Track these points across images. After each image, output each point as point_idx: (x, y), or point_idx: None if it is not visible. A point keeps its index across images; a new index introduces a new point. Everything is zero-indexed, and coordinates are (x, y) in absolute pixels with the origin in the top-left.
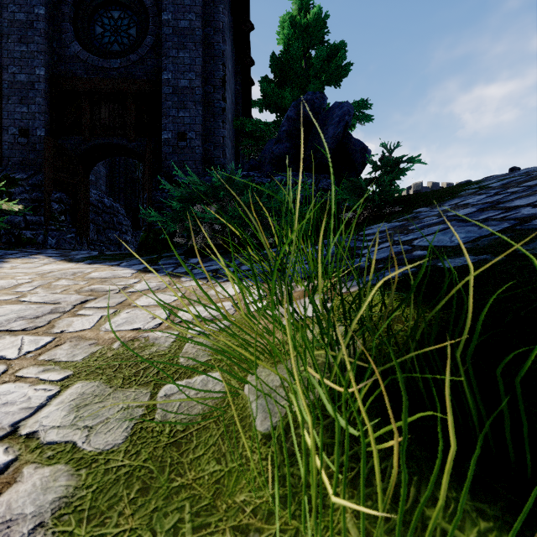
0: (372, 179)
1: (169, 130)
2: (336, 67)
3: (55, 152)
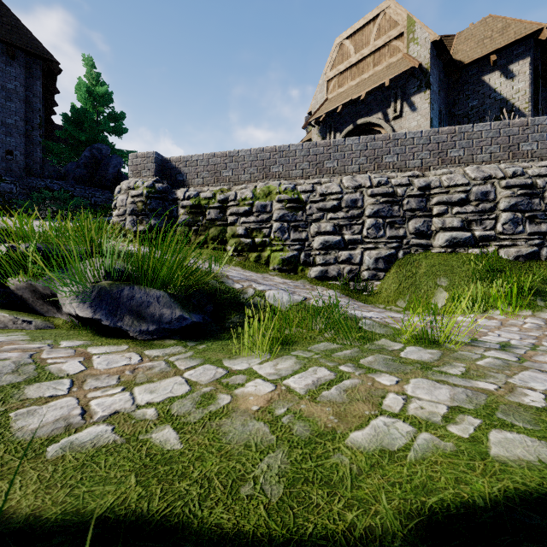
0: None
1: None
2: (119, 127)
3: None
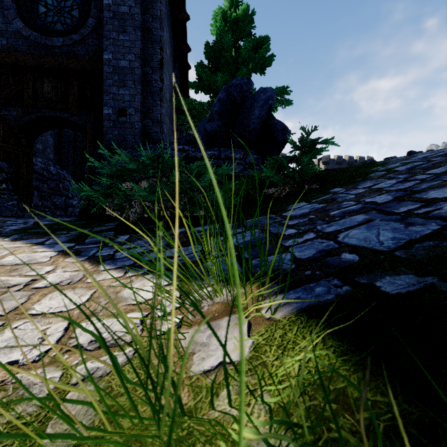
0: (293, 157)
1: (110, 106)
2: (261, 57)
3: None
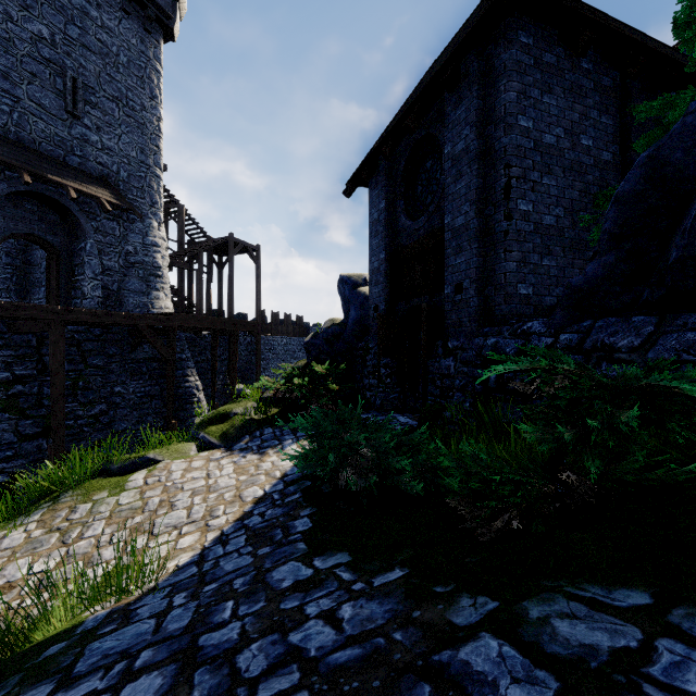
0: None
1: (449, 283)
2: None
3: (384, 324)
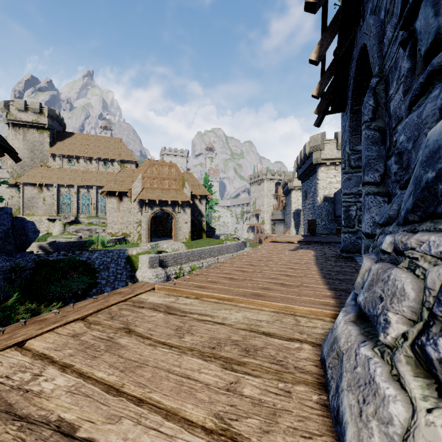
0: (67, 261)
1: None
2: None
3: None
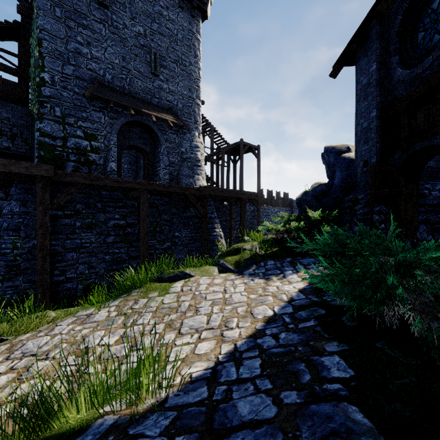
0: None
1: None
2: None
3: (377, 174)
